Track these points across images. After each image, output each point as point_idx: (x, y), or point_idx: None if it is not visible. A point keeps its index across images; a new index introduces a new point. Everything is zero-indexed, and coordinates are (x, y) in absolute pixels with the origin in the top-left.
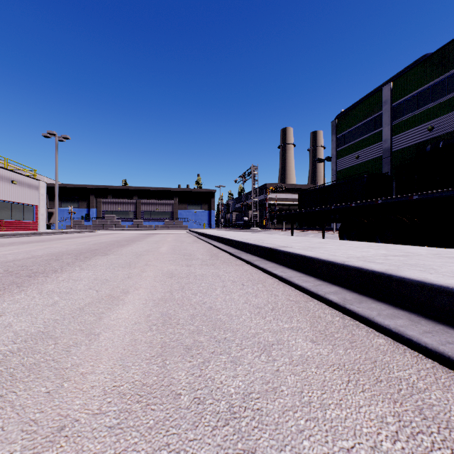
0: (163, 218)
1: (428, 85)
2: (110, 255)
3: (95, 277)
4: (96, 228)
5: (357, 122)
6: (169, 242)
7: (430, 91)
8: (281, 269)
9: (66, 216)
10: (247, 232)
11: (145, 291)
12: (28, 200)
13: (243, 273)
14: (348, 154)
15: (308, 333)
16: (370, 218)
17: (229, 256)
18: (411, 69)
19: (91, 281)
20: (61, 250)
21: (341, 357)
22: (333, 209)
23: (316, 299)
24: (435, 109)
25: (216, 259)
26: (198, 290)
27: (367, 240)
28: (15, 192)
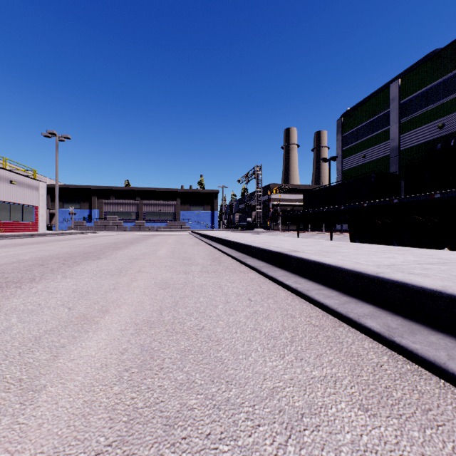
0: (165, 219)
1: (439, 81)
2: (102, 259)
3: (75, 287)
4: (98, 229)
5: (363, 120)
6: (169, 245)
7: (440, 88)
8: (294, 278)
9: (68, 217)
10: (251, 233)
11: (129, 310)
12: (27, 201)
13: (249, 283)
14: (354, 153)
15: (351, 390)
16: (384, 219)
17: (232, 261)
18: (420, 65)
19: (67, 295)
20: (52, 254)
21: (423, 451)
22: (342, 209)
23: (345, 322)
24: (446, 106)
25: (218, 265)
26: (194, 308)
27: (381, 242)
28: (14, 193)
